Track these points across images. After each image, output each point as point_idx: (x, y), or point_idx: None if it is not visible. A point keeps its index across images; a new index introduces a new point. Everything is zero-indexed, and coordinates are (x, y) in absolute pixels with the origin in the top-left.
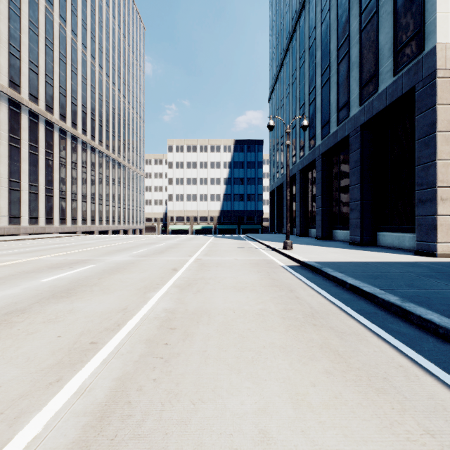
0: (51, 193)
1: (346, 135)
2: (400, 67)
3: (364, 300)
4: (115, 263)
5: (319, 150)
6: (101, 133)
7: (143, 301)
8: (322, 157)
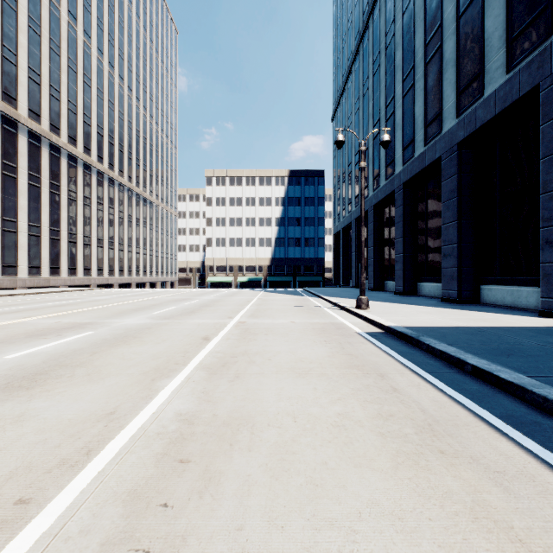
0: (57, 236)
1: (437, 157)
2: (516, 60)
3: (504, 395)
4: (124, 328)
5: (400, 179)
6: (122, 161)
7: (145, 398)
8: (403, 188)
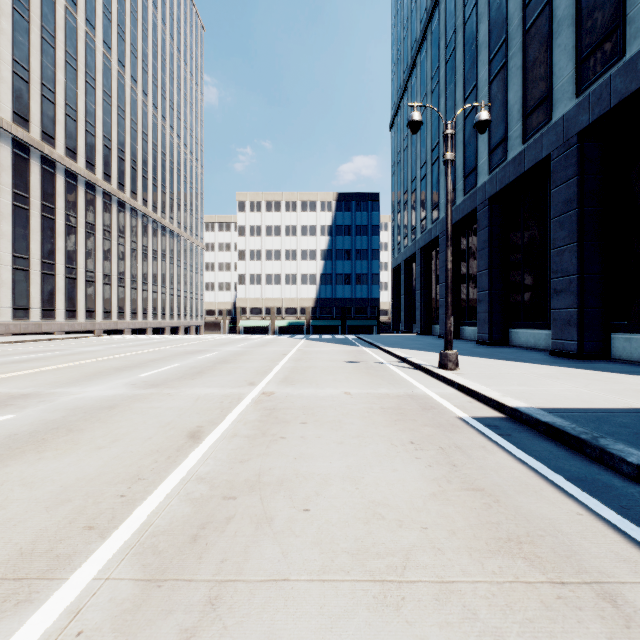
0: (52, 270)
1: (543, 156)
2: None
3: None
4: (71, 407)
5: (485, 192)
6: (135, 180)
7: None
8: (490, 204)
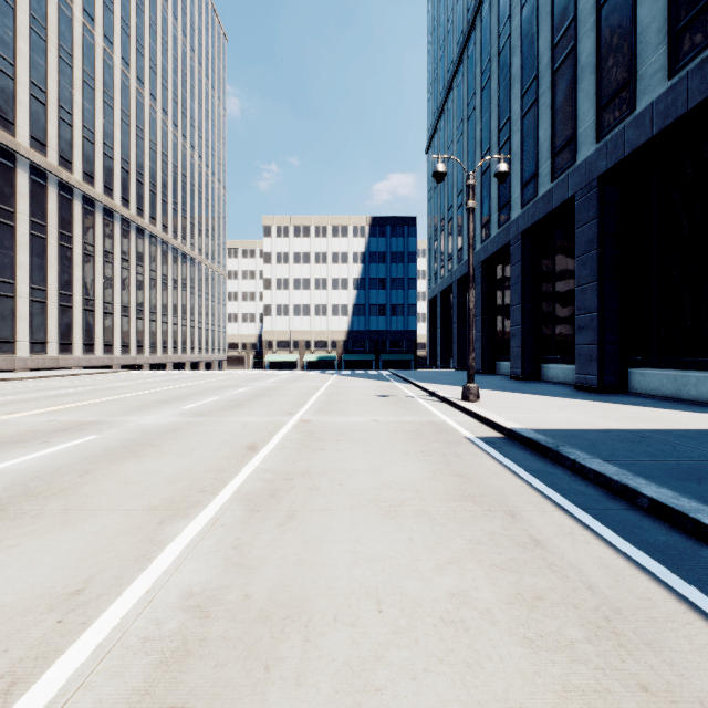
0: (69, 302)
1: (569, 196)
2: (683, 59)
3: None
4: (141, 430)
5: (517, 227)
6: (154, 205)
7: (141, 559)
8: (523, 238)
